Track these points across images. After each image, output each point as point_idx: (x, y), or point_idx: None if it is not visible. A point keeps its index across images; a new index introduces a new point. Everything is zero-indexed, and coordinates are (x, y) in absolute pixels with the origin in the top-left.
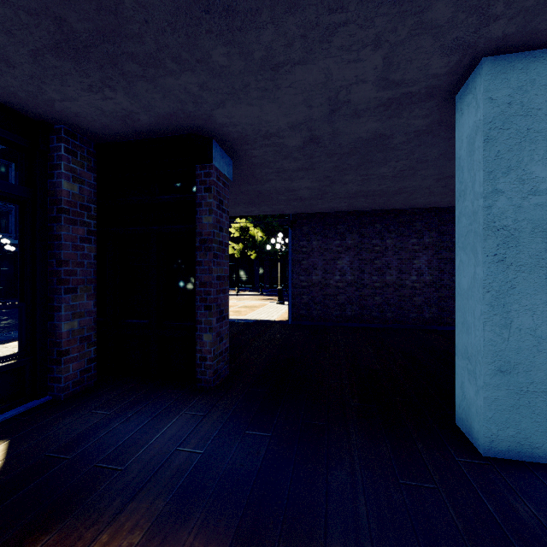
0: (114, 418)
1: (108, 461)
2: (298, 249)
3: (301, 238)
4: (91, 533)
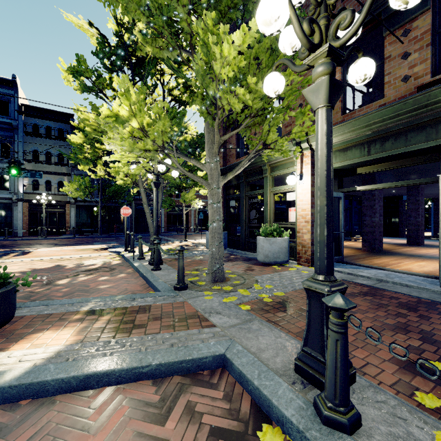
0: (387, 237)
1: (390, 238)
2: (436, 209)
3: (438, 205)
4: (393, 239)
